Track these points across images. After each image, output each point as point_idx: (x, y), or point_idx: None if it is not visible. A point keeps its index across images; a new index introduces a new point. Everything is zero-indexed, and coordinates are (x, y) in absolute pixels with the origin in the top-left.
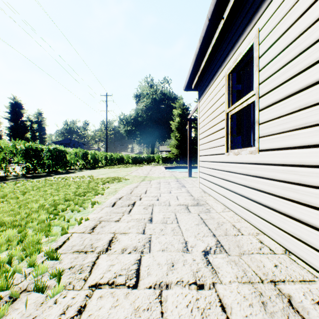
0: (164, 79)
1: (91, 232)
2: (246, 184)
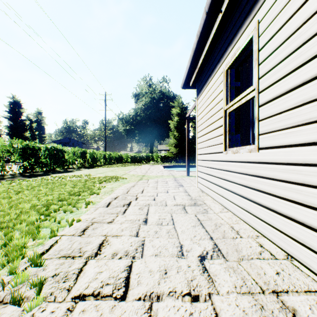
0: (163, 78)
1: (82, 234)
2: (245, 183)
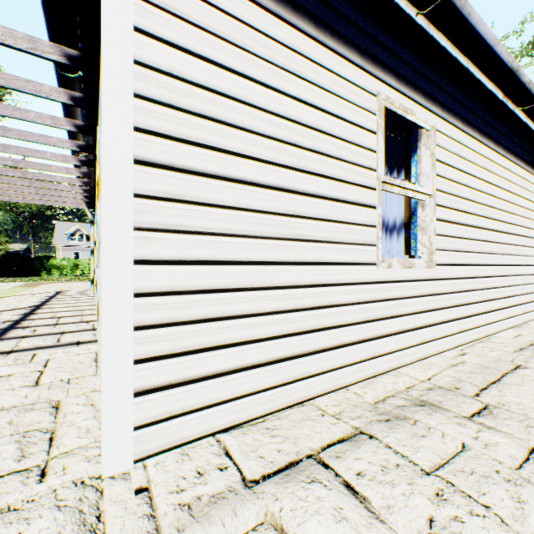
0: None
1: None
2: (421, 308)
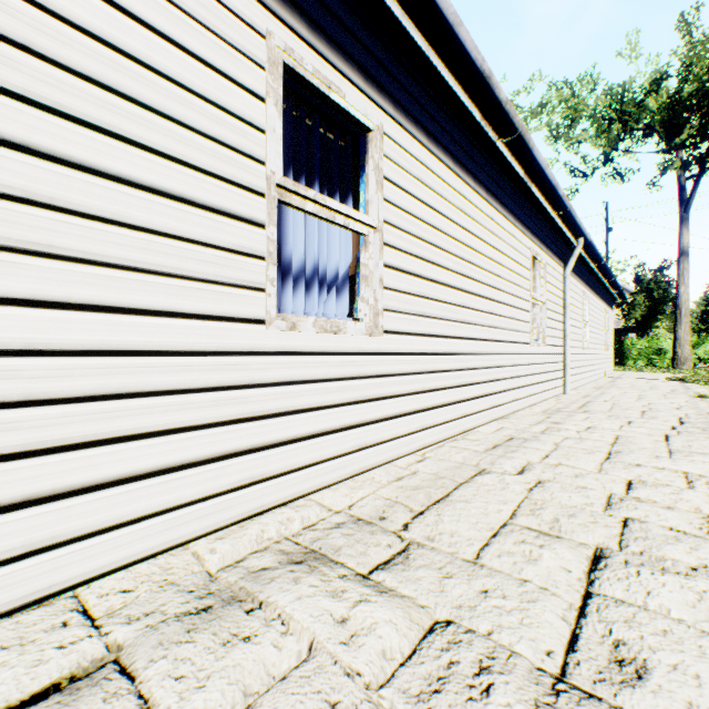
0: None
1: None
2: (358, 396)
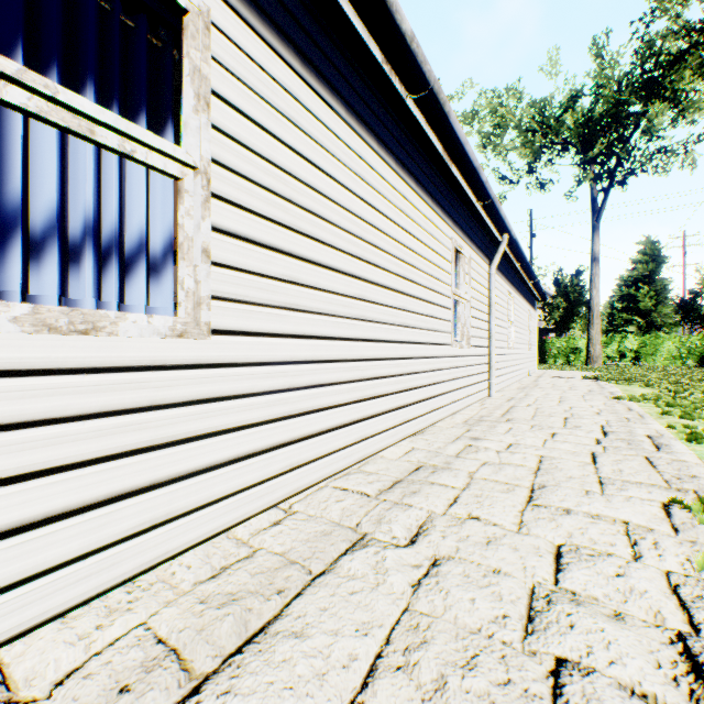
0: None
1: None
2: (150, 439)
